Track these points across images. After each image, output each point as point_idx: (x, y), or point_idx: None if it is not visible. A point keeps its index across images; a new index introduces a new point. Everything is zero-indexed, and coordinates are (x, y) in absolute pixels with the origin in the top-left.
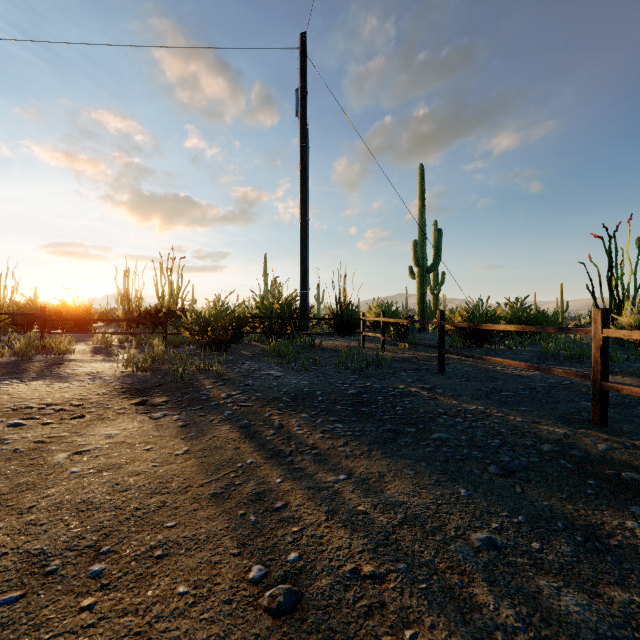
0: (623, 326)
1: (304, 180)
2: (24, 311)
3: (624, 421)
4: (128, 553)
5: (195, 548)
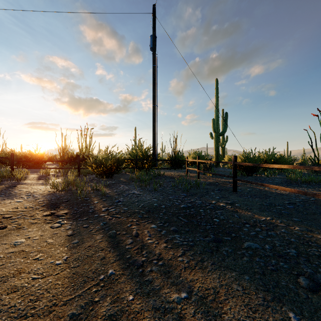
0: None
1: (154, 84)
2: (8, 156)
3: None
4: None
5: None
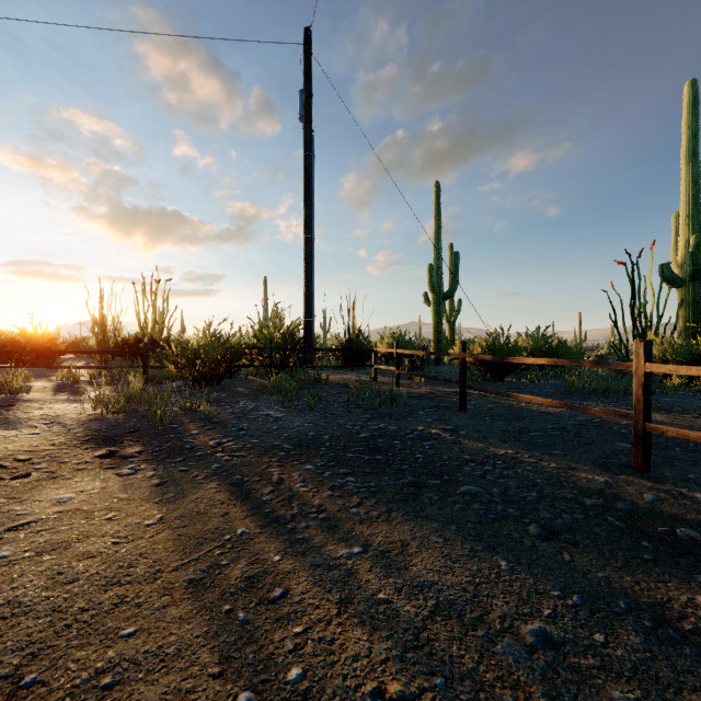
0: None
1: (309, 193)
2: None
3: (664, 464)
4: (62, 684)
5: (160, 669)
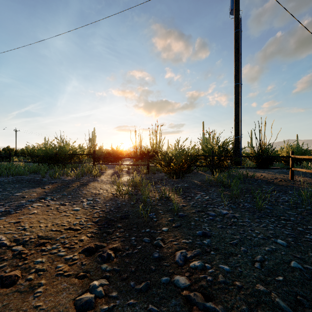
0: None
1: (238, 56)
2: (97, 153)
3: None
4: None
5: None
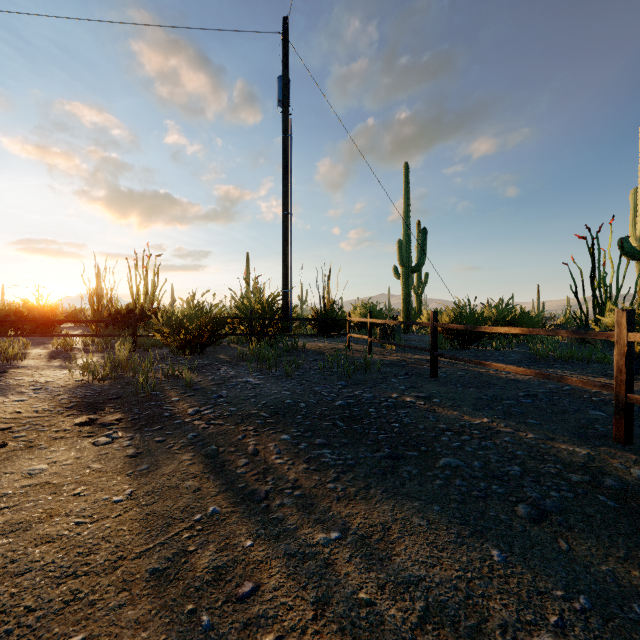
0: (607, 327)
1: (287, 173)
2: None
3: None
4: None
5: None
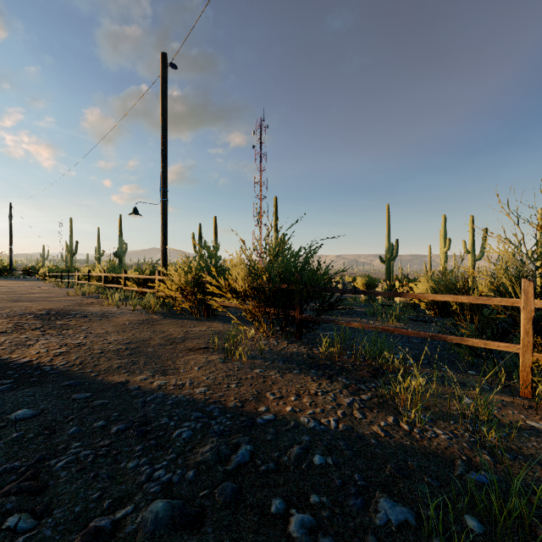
0: None
1: (11, 238)
2: None
3: None
4: None
5: None
